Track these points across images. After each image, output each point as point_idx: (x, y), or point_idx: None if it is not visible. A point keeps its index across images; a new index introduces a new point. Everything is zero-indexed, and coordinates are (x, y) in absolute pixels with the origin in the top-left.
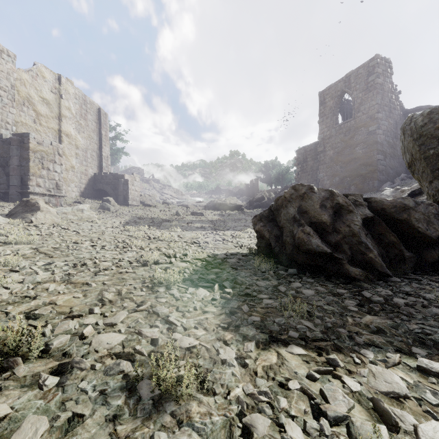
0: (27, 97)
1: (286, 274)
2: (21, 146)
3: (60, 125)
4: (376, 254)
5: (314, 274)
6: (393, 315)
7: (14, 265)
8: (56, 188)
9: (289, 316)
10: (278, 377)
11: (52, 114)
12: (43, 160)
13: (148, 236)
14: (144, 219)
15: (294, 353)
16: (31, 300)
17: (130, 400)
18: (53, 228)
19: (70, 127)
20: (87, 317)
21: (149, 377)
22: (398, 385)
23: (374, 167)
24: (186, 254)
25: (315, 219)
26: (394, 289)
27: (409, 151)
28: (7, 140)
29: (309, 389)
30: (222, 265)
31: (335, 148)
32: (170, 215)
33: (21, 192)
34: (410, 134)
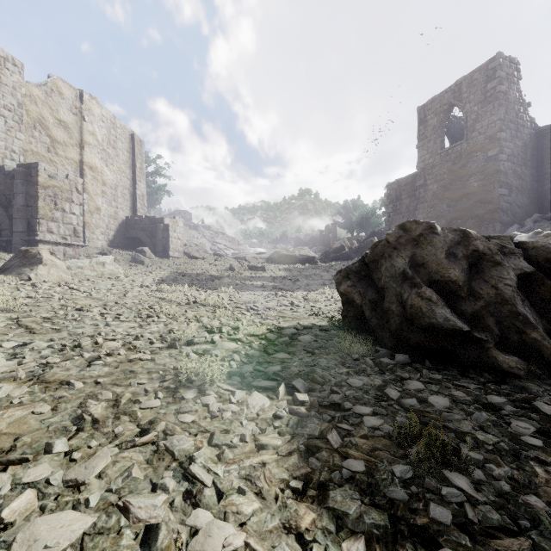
0: (38, 118)
1: (393, 364)
2: (28, 180)
3: (82, 154)
4: (545, 334)
5: (437, 363)
6: None
7: None
8: (74, 235)
9: (418, 459)
10: None
11: (71, 141)
12: (56, 199)
13: (187, 300)
14: (187, 275)
15: None
16: None
17: None
18: (57, 288)
19: (95, 158)
20: (37, 461)
21: None
22: None
23: (495, 205)
24: (238, 327)
25: (438, 275)
26: None
27: None
28: (11, 172)
29: None
30: (291, 345)
31: (440, 181)
32: (222, 270)
33: (28, 240)
34: None
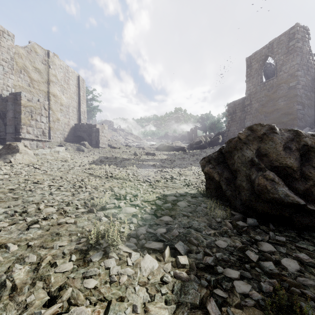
0: (23, 66)
1: (246, 226)
2: (15, 102)
3: (49, 88)
4: None
5: (277, 225)
6: None
7: None
8: (43, 134)
9: None
10: None
11: (42, 80)
12: (32, 113)
13: (106, 175)
14: (109, 158)
15: None
16: None
17: None
18: (26, 168)
19: (56, 90)
20: None
21: None
22: None
23: (294, 116)
24: (137, 195)
25: (277, 162)
26: None
27: None
28: (5, 98)
29: None
30: (172, 209)
31: (260, 101)
32: (130, 155)
33: (15, 138)
34: None
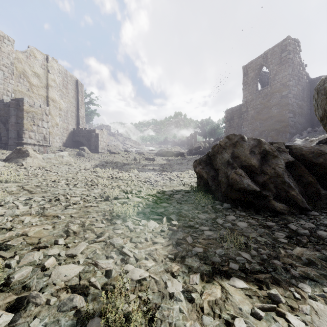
0: (22, 71)
1: (222, 208)
2: (17, 108)
3: (48, 92)
4: (298, 192)
5: (245, 208)
6: (320, 247)
7: None
8: (44, 139)
9: (228, 247)
10: (223, 314)
11: (41, 85)
12: (34, 119)
13: (111, 176)
14: (110, 163)
15: (237, 287)
16: (7, 232)
17: None
18: (38, 170)
19: (55, 94)
20: (52, 247)
21: (100, 314)
22: None
23: (286, 123)
24: (141, 190)
25: (245, 162)
26: (315, 222)
27: (322, 108)
28: (7, 103)
29: None
30: (169, 200)
31: (256, 109)
32: (129, 160)
33: (17, 142)
34: (323, 93)
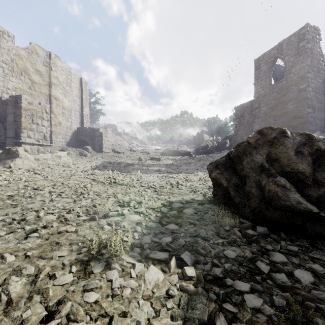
0: (24, 68)
1: (256, 235)
2: (15, 105)
3: (50, 90)
4: None
5: (289, 233)
6: None
7: None
8: (44, 139)
9: None
10: None
11: (44, 82)
12: (33, 117)
13: (110, 180)
14: (112, 163)
15: None
16: None
17: None
18: (26, 173)
19: (58, 92)
20: None
21: None
22: None
23: (304, 119)
24: (141, 201)
25: (289, 168)
26: None
27: None
28: (5, 101)
29: None
30: (178, 217)
31: (269, 104)
32: (134, 160)
33: (15, 142)
34: None
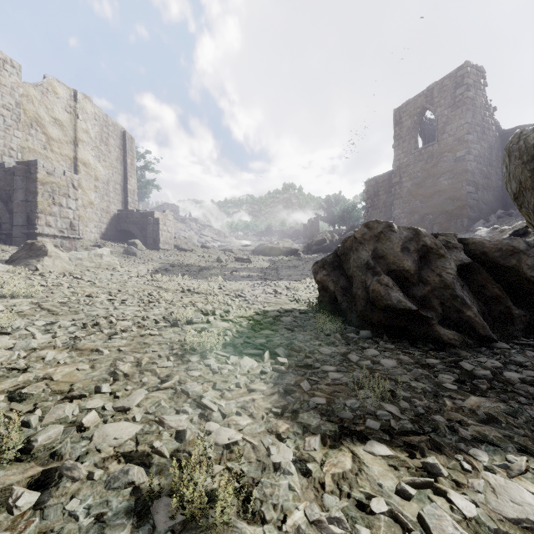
0: (35, 117)
1: (357, 338)
2: (27, 177)
3: (76, 151)
4: (477, 312)
5: (394, 337)
6: (507, 396)
7: (4, 325)
8: (70, 228)
9: (364, 397)
10: (355, 492)
11: (66, 139)
12: (54, 194)
13: (181, 288)
14: (178, 266)
15: (376, 454)
16: (20, 374)
17: (139, 531)
18: (63, 278)
19: (89, 155)
20: (92, 398)
21: (169, 492)
22: (532, 509)
23: (463, 202)
24: (229, 310)
25: (394, 265)
26: (503, 359)
27: (516, 179)
28: (11, 169)
29: (402, 514)
30: (274, 325)
31: (414, 178)
32: (210, 262)
33: (27, 233)
34: (518, 155)
